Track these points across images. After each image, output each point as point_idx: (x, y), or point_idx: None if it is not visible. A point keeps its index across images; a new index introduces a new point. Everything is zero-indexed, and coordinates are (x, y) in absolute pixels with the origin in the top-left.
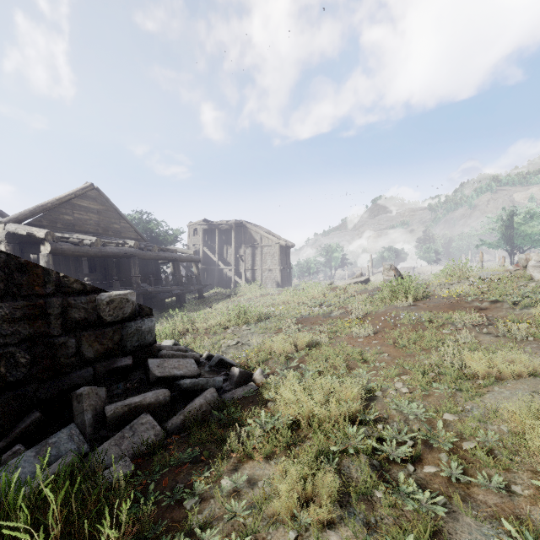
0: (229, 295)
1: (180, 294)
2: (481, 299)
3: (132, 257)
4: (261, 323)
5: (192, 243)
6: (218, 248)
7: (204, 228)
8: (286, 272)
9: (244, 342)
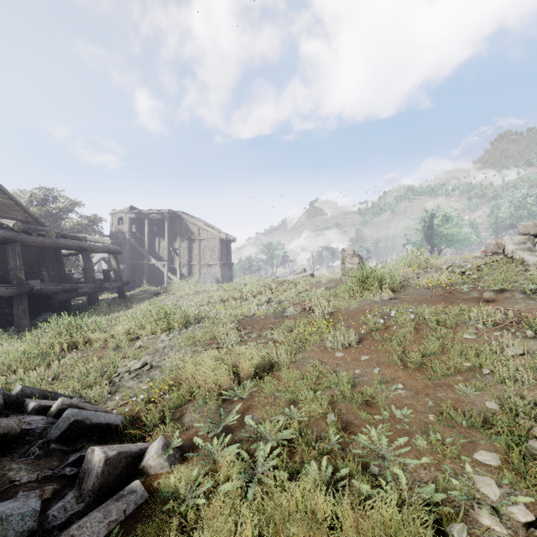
0: (156, 294)
1: (91, 293)
2: (480, 287)
3: (9, 243)
4: (189, 329)
5: (116, 234)
6: (148, 240)
7: (131, 217)
8: (227, 268)
9: (154, 364)
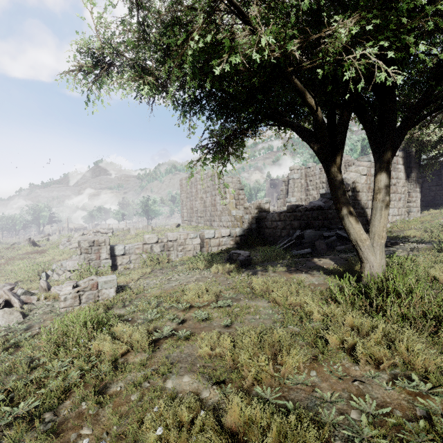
0: None
1: None
2: (46, 250)
3: None
4: None
5: None
6: None
7: None
8: None
9: None
